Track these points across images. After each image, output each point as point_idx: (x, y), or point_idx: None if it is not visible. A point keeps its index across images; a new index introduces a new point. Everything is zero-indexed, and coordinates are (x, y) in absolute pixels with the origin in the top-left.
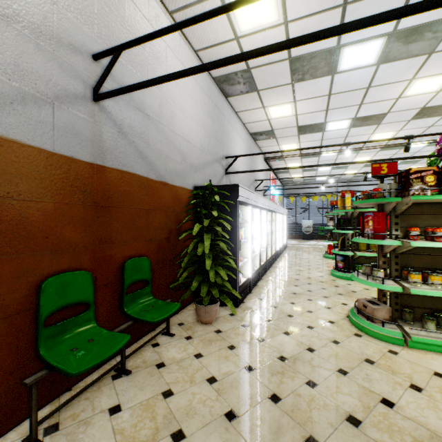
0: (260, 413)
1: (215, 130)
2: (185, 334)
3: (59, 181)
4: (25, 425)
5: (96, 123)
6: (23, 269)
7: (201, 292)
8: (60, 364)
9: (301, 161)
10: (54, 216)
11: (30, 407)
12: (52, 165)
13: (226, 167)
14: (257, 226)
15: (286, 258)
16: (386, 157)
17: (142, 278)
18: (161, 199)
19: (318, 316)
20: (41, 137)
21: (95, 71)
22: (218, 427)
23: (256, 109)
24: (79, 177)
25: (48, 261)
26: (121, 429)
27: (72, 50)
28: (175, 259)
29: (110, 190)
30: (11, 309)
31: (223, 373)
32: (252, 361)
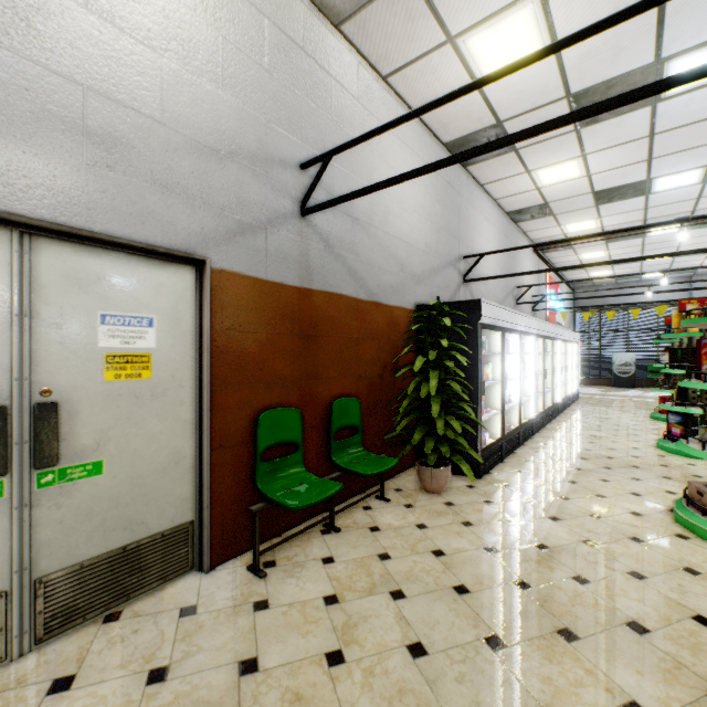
0: (500, 594)
1: (447, 220)
2: (404, 501)
3: (270, 310)
4: (245, 556)
5: (303, 242)
6: (243, 401)
7: (425, 447)
8: (278, 498)
9: (607, 248)
10: (267, 347)
11: (253, 535)
12: (265, 294)
13: (465, 272)
14: (515, 362)
15: (573, 416)
16: None
17: (351, 424)
18: (373, 325)
19: (613, 504)
20: (257, 265)
21: (302, 182)
22: (444, 597)
23: (515, 176)
24: (287, 304)
25: (262, 394)
26: (336, 577)
27: (281, 167)
28: (390, 404)
29: (316, 317)
30: (234, 439)
31: (453, 548)
32: (495, 542)
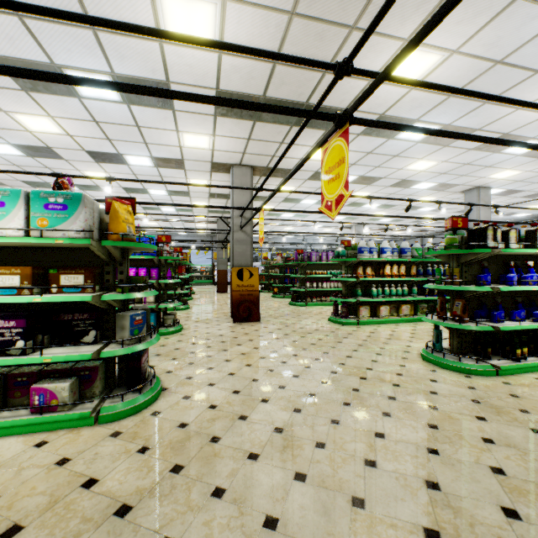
0: None
1: None
2: None
3: None
4: None
5: None
6: None
7: None
8: None
9: None
10: None
11: None
12: None
13: None
14: None
15: None
16: (169, 224)
17: None
18: None
19: None
20: None
21: None
22: None
23: None
24: None
25: None
26: None
27: None
28: None
29: None
30: None
31: None
32: None
